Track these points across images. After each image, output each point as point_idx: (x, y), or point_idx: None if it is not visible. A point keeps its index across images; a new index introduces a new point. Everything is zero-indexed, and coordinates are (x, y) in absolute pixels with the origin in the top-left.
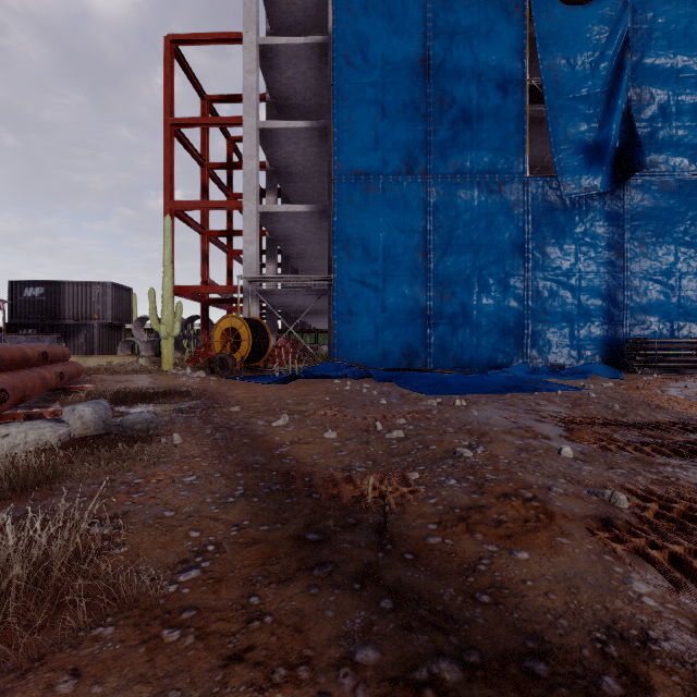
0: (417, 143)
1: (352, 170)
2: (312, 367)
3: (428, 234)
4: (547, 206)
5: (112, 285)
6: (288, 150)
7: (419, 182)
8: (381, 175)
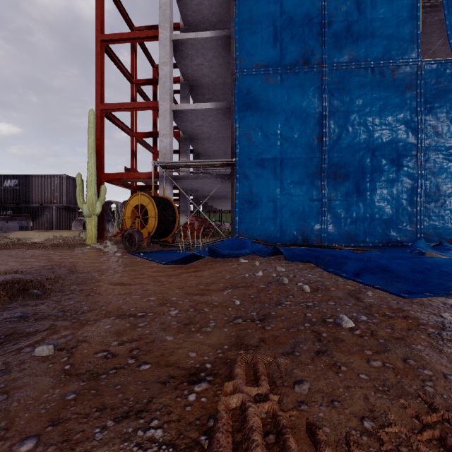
0: (313, 35)
1: (252, 63)
2: (216, 242)
3: (323, 119)
4: (440, 88)
5: (67, 178)
6: (197, 63)
7: (315, 71)
8: (279, 67)
